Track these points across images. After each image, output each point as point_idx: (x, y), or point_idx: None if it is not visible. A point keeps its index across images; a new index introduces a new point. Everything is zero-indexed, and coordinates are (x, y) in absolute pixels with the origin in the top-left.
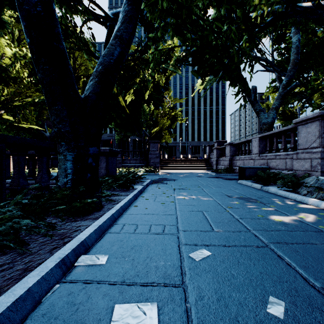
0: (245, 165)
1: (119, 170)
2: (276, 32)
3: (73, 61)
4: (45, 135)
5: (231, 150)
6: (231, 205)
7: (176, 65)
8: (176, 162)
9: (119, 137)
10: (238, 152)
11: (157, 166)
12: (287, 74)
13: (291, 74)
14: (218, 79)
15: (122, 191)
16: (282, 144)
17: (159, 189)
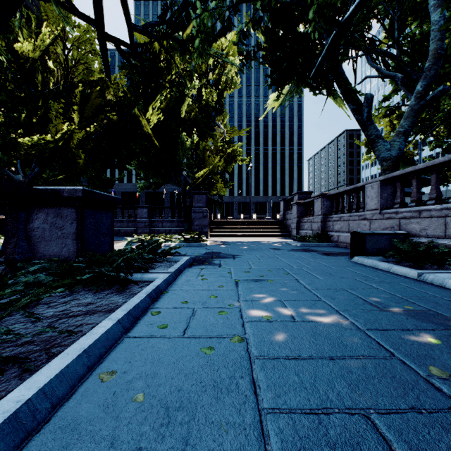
0: (351, 229)
1: (139, 239)
2: (408, 0)
3: (63, 56)
4: (14, 179)
5: (323, 205)
6: (426, 355)
7: (237, 42)
8: (235, 225)
9: (143, 185)
10: (335, 208)
11: (204, 231)
12: (425, 74)
13: (432, 74)
14: (315, 71)
15: (110, 293)
16: (431, 190)
17: (204, 281)
